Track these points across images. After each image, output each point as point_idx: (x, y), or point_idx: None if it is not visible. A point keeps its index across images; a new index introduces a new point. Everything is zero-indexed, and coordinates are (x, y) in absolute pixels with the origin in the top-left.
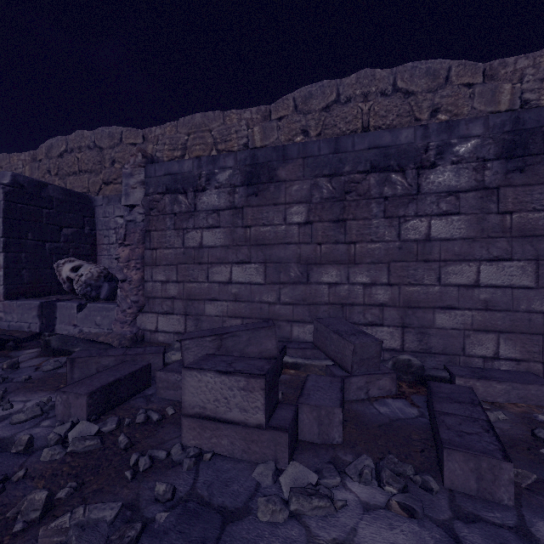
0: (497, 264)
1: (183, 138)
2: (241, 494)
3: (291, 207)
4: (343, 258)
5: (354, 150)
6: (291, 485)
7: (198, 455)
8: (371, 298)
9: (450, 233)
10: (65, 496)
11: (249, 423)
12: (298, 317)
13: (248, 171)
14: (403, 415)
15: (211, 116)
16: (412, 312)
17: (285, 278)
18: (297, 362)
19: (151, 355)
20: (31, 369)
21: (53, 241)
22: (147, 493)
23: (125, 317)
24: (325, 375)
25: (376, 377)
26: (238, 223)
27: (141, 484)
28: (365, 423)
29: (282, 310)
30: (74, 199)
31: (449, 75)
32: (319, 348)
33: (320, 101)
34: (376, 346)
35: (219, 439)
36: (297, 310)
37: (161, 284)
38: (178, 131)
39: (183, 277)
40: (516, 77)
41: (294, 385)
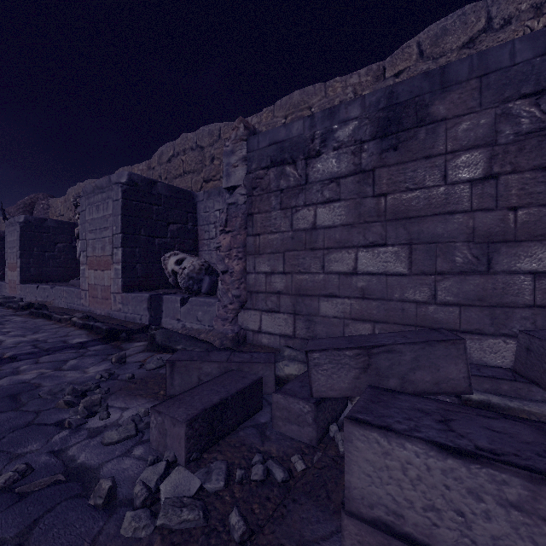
0: None
1: (280, 122)
2: None
3: (455, 158)
4: None
5: None
6: None
7: None
8: None
9: None
10: None
11: None
12: (470, 325)
13: (382, 117)
14: None
15: (310, 91)
16: None
17: (444, 265)
18: (491, 402)
19: (260, 365)
20: (136, 365)
21: (161, 237)
22: None
23: (226, 313)
24: None
25: None
26: (366, 192)
27: None
28: None
29: (440, 314)
30: (179, 195)
31: None
32: (534, 383)
33: (458, 36)
34: None
35: None
36: (468, 315)
37: (264, 276)
38: (275, 115)
39: (291, 267)
40: None
41: None
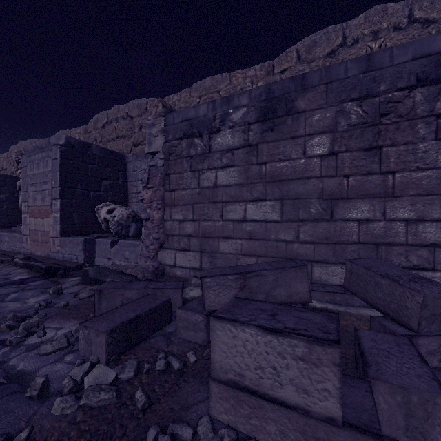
0: None
1: (195, 101)
2: None
3: (311, 139)
4: (378, 191)
5: (393, 64)
6: None
7: None
8: (416, 237)
9: None
10: None
11: (312, 412)
12: (320, 257)
13: (263, 106)
14: None
15: (219, 79)
16: None
17: (304, 215)
18: (328, 308)
19: (171, 290)
20: (71, 295)
21: (95, 191)
22: None
23: (148, 252)
24: (370, 328)
25: None
26: (252, 161)
27: None
28: None
29: (301, 249)
30: (111, 156)
31: None
32: (354, 294)
33: (324, 47)
34: None
35: (262, 421)
36: (319, 250)
37: (178, 223)
38: (191, 95)
39: (198, 216)
40: None
41: None
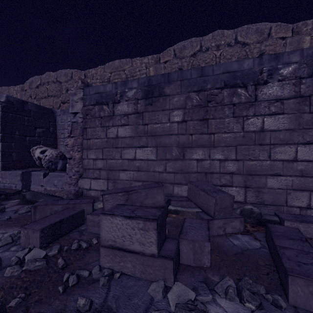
0: (309, 146)
1: (107, 75)
2: (140, 306)
3: (173, 112)
4: (206, 143)
5: (214, 74)
6: (176, 301)
7: (110, 274)
8: (224, 169)
9: (277, 126)
10: (14, 305)
11: (146, 253)
12: (177, 181)
13: (146, 89)
14: (250, 246)
15: (124, 62)
16: (252, 178)
17: (169, 156)
18: (177, 209)
19: (85, 204)
20: (12, 212)
21: (31, 136)
22: (72, 304)
23: (71, 181)
24: (196, 218)
25: (230, 220)
26: (140, 122)
27: (69, 296)
28: (225, 252)
29: (167, 176)
30: (43, 111)
31: (270, 32)
32: (191, 201)
33: (189, 51)
34: (230, 199)
35: (125, 263)
36: (177, 176)
37: (92, 160)
38: (105, 71)
39: (106, 156)
40: None
41: (175, 224)
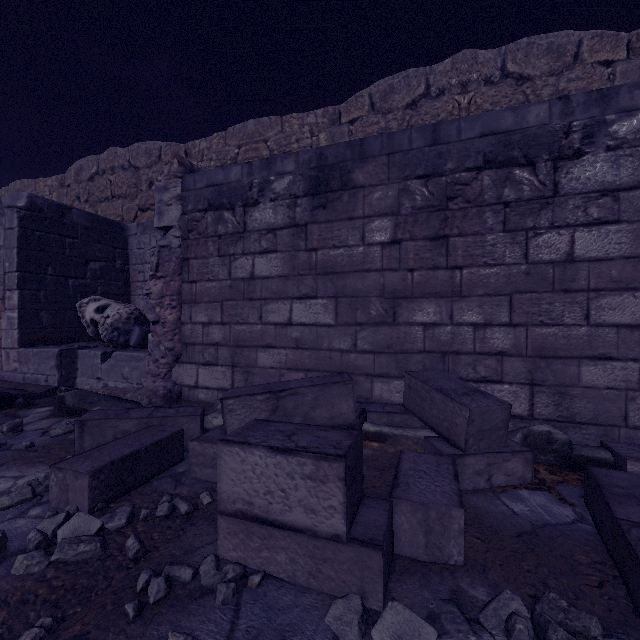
0: None
1: (232, 152)
2: None
3: (371, 222)
4: (445, 289)
5: (460, 139)
6: None
7: (240, 576)
8: (484, 344)
9: (604, 250)
10: None
11: (319, 532)
12: (381, 370)
13: (314, 176)
14: (551, 517)
15: (266, 123)
16: (546, 364)
17: (363, 317)
18: (382, 432)
19: (185, 418)
20: (38, 433)
21: (77, 277)
22: None
23: (158, 368)
24: (424, 451)
25: (503, 458)
26: (300, 246)
27: (148, 627)
28: (495, 530)
29: (359, 361)
30: (103, 227)
31: (579, 51)
32: (412, 413)
33: (403, 96)
34: (502, 411)
35: (273, 552)
36: (380, 361)
37: (201, 326)
38: (227, 143)
39: (229, 317)
40: None
41: (379, 464)
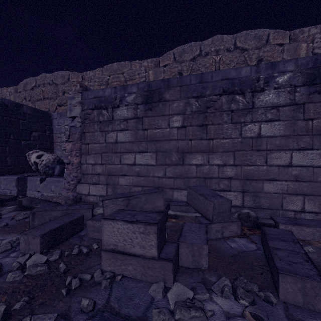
0: (303, 152)
1: (106, 78)
2: (141, 306)
3: (172, 117)
4: (205, 149)
5: (212, 81)
6: (175, 299)
7: (112, 277)
8: (223, 174)
9: (273, 132)
10: (19, 308)
11: (146, 256)
12: (177, 186)
13: (146, 95)
14: (246, 248)
15: (123, 65)
16: (249, 182)
17: (168, 161)
18: (177, 214)
19: (84, 210)
20: (9, 218)
21: (26, 140)
22: (76, 305)
23: (69, 186)
24: (195, 222)
25: (228, 224)
26: (139, 127)
27: (72, 298)
28: (222, 254)
29: (167, 181)
30: (39, 114)
31: (268, 38)
32: (190, 205)
33: (189, 55)
34: (228, 204)
35: (126, 266)
36: (176, 181)
37: (91, 165)
38: (103, 73)
39: (105, 161)
40: (309, 40)
41: (175, 229)
